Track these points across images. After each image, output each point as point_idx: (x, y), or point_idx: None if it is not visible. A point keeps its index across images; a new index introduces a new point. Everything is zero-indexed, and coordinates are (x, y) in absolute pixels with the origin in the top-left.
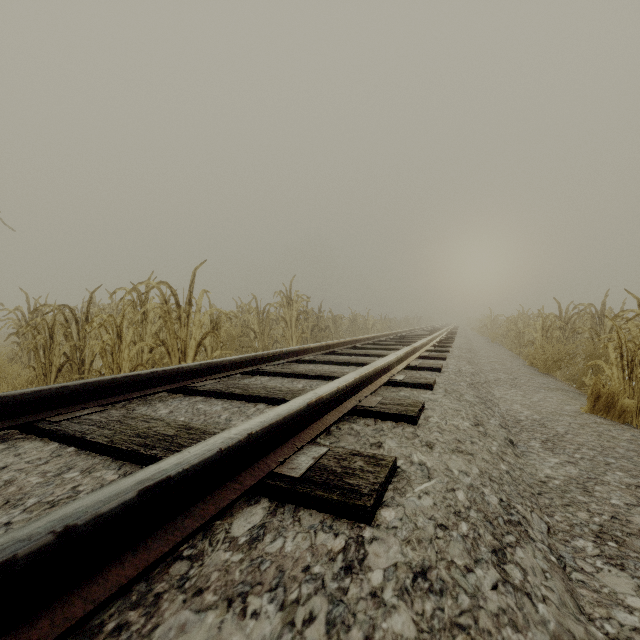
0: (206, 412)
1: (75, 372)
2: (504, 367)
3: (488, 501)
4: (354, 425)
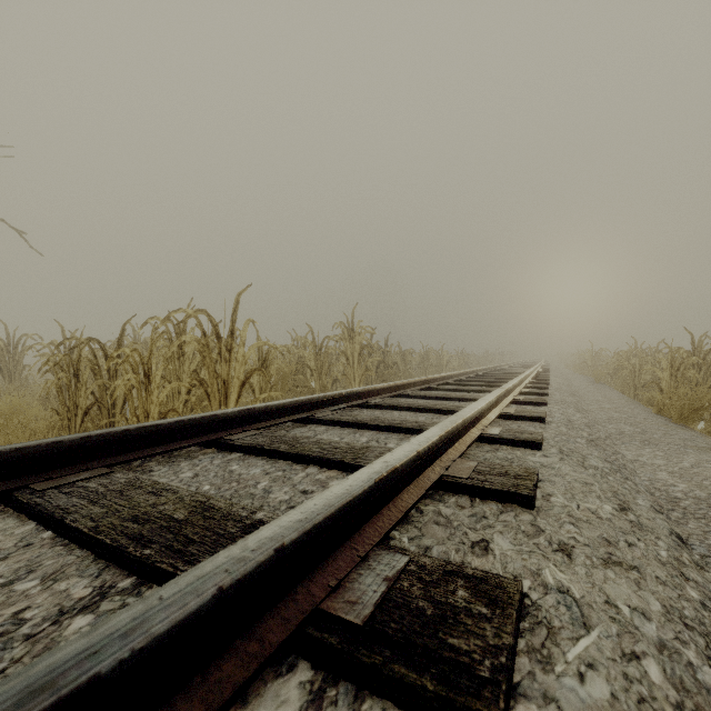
0: (239, 477)
1: (105, 415)
2: (624, 416)
3: (705, 684)
4: (441, 507)
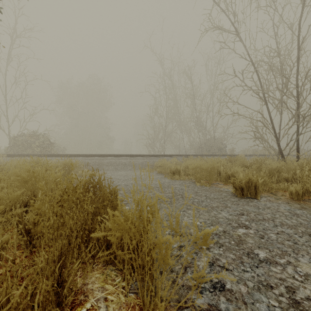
0: None
1: None
2: None
3: None
4: None
